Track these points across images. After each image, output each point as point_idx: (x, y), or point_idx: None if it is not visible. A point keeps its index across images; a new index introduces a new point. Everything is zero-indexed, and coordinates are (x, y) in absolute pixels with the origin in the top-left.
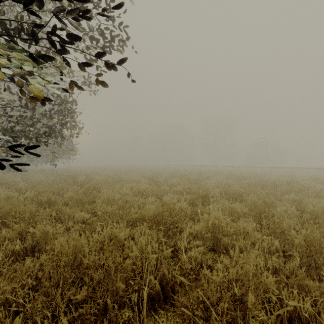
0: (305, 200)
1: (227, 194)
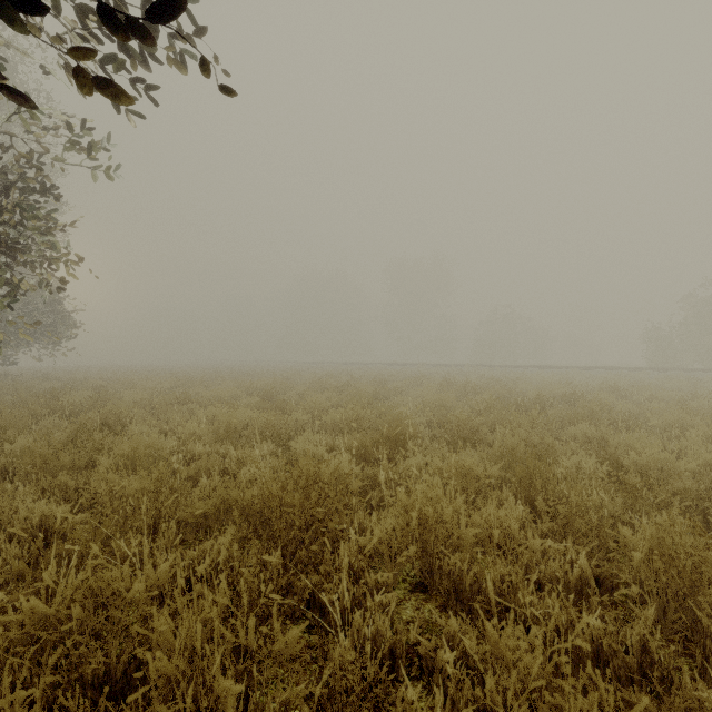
0: (612, 439)
1: (445, 429)
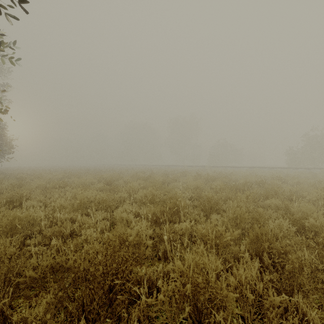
0: (293, 208)
1: (200, 202)
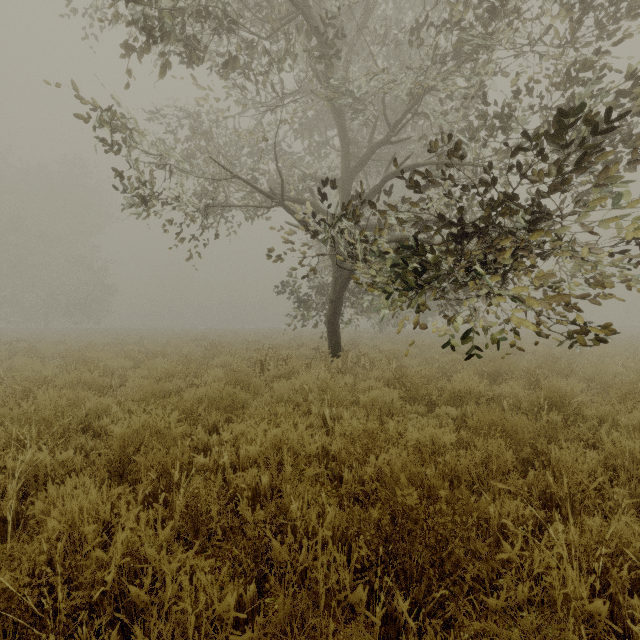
0: None
1: None
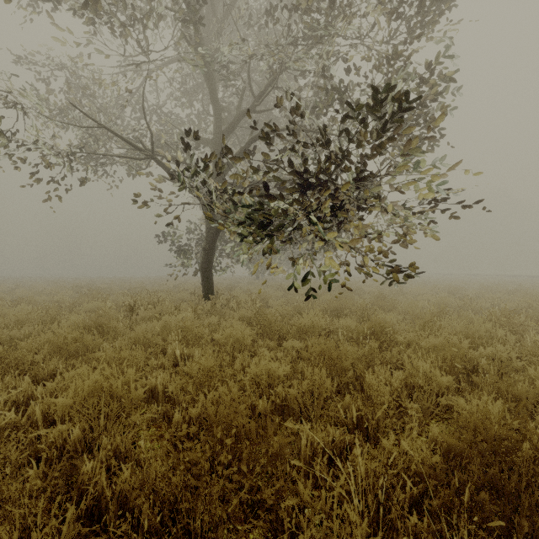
0: None
1: None
